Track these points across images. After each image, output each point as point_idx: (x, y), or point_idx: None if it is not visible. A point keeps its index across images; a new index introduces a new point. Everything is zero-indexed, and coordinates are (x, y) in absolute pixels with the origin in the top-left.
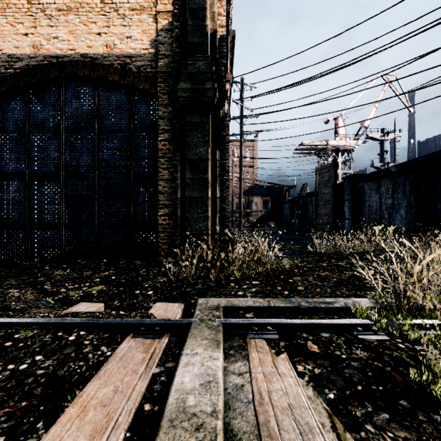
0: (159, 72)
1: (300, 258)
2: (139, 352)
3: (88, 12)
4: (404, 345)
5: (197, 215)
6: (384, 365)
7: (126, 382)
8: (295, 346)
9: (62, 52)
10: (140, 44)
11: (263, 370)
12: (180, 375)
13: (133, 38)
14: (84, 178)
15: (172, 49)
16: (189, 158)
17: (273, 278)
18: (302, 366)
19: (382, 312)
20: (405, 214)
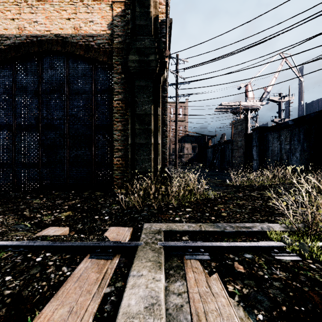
0: (114, 47)
1: (221, 189)
2: (94, 272)
3: (60, 2)
4: (315, 265)
5: (143, 157)
6: (302, 285)
7: (80, 303)
8: (224, 267)
9: (40, 32)
10: (100, 27)
11: (199, 290)
12: (127, 297)
13: (94, 22)
14: (57, 129)
15: (124, 31)
16: (137, 113)
17: (202, 206)
18: (232, 286)
19: (294, 236)
20: (300, 156)
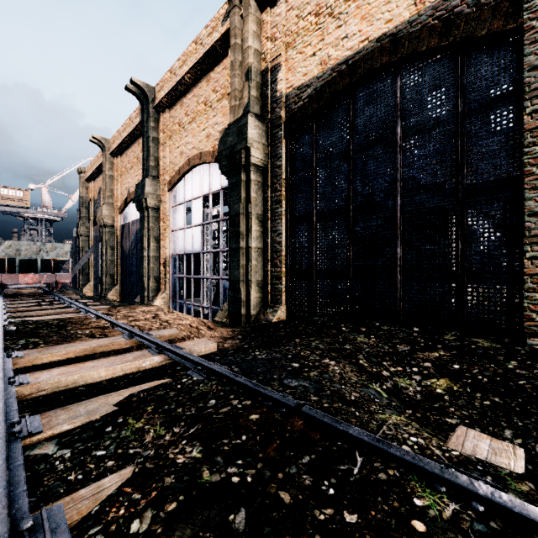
0: None
1: None
2: None
3: None
4: None
5: None
6: None
7: None
8: None
9: (352, 50)
10: None
11: None
12: None
13: None
14: (380, 210)
15: None
16: None
17: None
18: None
19: None
20: None
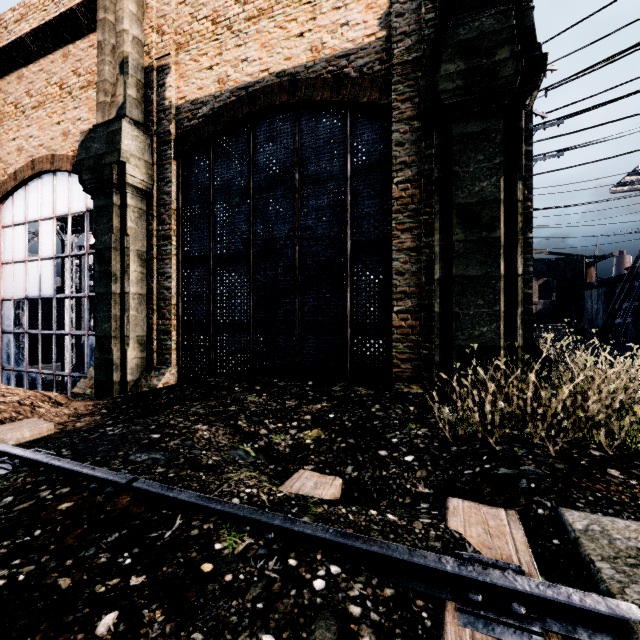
0: (395, 64)
1: None
2: None
3: (286, 7)
4: None
5: (475, 310)
6: None
7: None
8: None
9: (252, 78)
10: (362, 29)
11: None
12: None
13: (351, 24)
14: (280, 258)
15: (418, 19)
16: (458, 204)
17: None
18: None
19: None
20: None
